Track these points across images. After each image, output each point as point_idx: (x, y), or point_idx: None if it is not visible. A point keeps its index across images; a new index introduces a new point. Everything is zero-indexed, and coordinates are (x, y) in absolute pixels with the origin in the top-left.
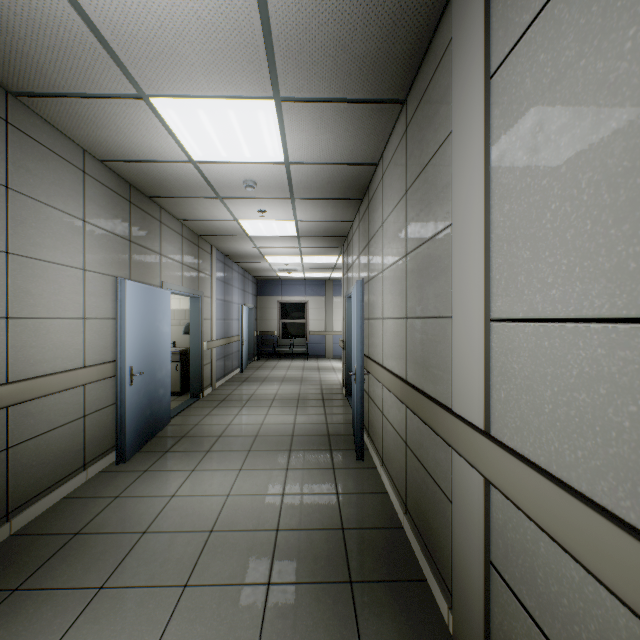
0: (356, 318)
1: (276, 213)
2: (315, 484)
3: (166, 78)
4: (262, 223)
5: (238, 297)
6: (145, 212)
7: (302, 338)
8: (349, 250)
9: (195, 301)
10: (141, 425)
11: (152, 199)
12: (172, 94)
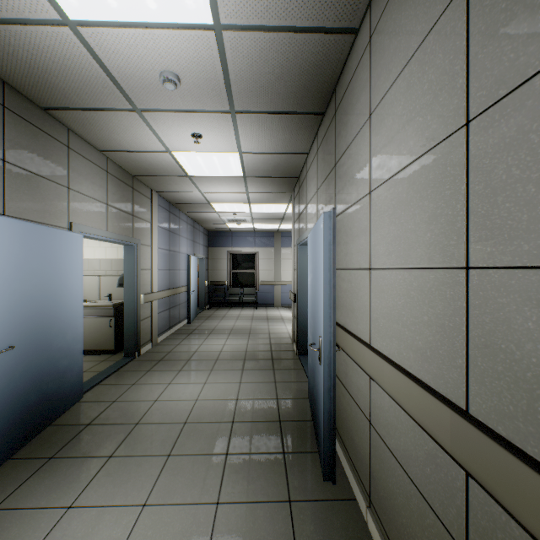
0: (323, 268)
1: (215, 139)
2: None
3: None
4: (201, 156)
5: (187, 247)
6: (37, 128)
7: (252, 287)
8: (302, 191)
9: (129, 249)
10: (15, 420)
11: (49, 113)
12: None
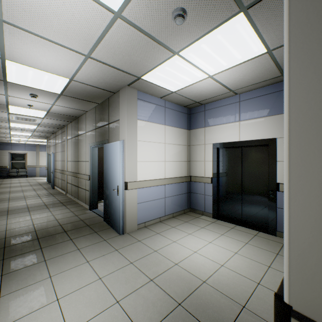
0: (53, 161)
1: (27, 132)
2: (44, 192)
3: (17, 123)
4: (20, 133)
5: None
6: None
7: (24, 169)
8: (50, 141)
9: None
10: None
11: None
12: (16, 123)
